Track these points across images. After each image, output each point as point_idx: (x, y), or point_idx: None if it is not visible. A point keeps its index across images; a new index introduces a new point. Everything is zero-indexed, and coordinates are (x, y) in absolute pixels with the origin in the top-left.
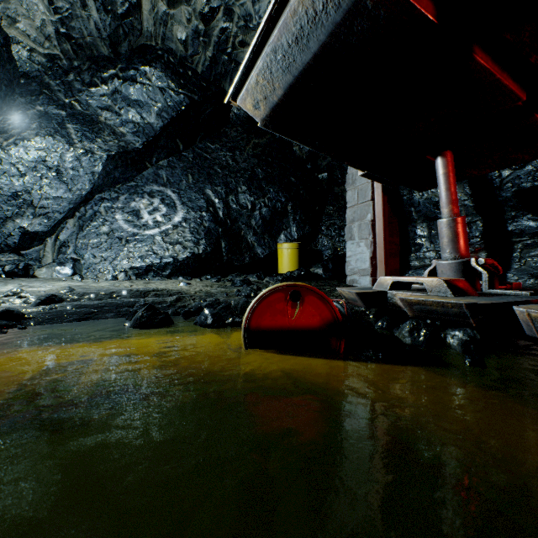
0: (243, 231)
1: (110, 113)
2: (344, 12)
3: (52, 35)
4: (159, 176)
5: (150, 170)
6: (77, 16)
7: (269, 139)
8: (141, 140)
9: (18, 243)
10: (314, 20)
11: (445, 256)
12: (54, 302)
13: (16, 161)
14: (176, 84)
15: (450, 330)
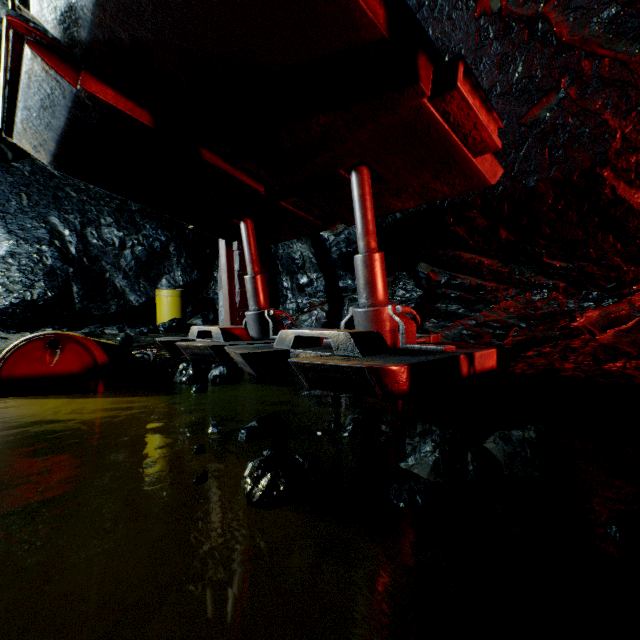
0: (109, 273)
1: None
2: (71, 101)
3: None
4: None
5: None
6: None
7: None
8: None
9: None
10: (50, 98)
11: (250, 308)
12: None
13: None
14: None
15: (213, 369)
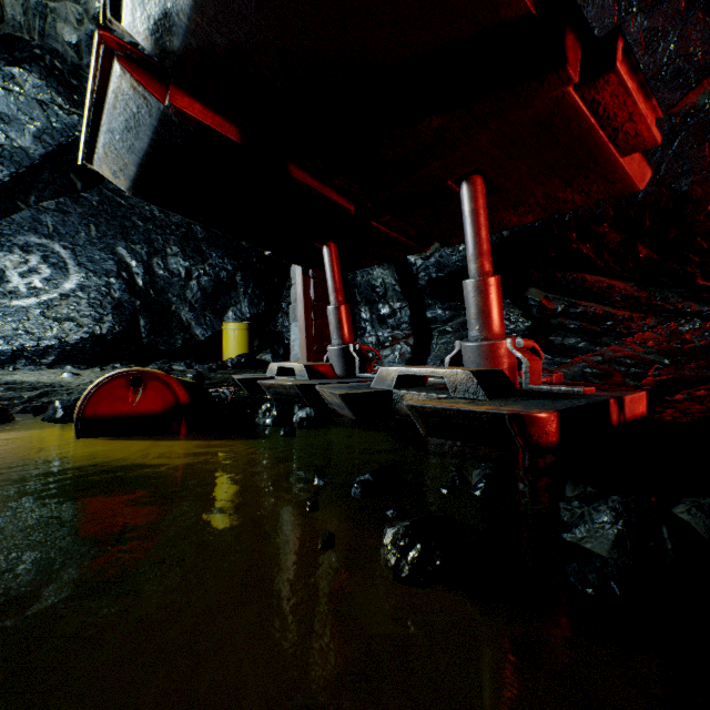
0: (175, 305)
1: None
2: (157, 120)
3: None
4: (41, 224)
5: (26, 213)
6: None
7: None
8: (7, 170)
9: None
10: (136, 118)
11: (333, 342)
12: None
13: None
14: (67, 100)
15: (298, 410)
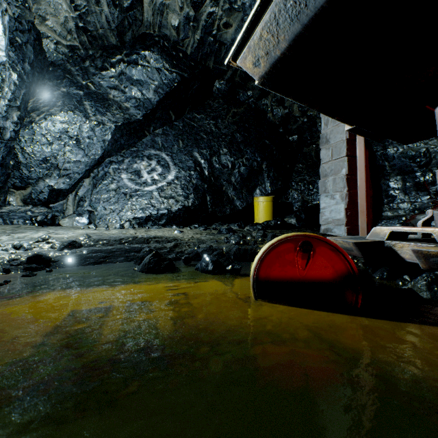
0: (224, 187)
1: (117, 92)
2: None
3: (73, 29)
4: (155, 142)
5: (148, 137)
6: (92, 12)
7: (246, 108)
8: (141, 113)
9: (47, 198)
10: None
11: None
12: (74, 247)
13: (45, 133)
14: (170, 64)
15: None
